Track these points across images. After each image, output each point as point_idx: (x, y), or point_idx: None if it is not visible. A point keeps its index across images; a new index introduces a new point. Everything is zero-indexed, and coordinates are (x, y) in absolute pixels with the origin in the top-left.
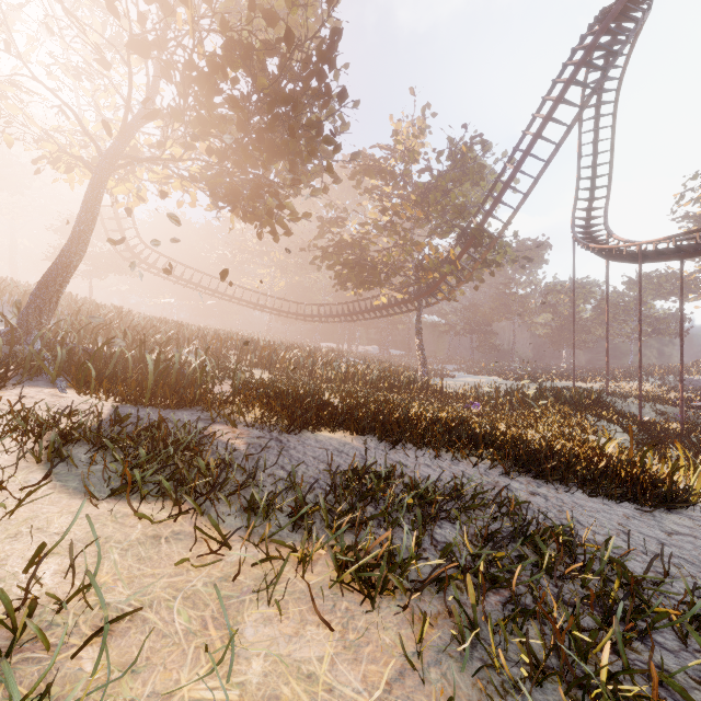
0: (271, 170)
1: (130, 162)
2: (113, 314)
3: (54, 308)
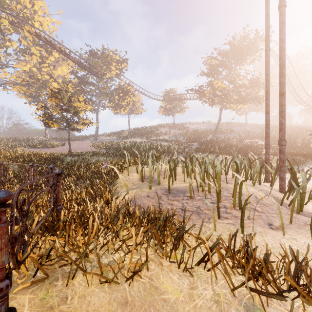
0: (253, 88)
1: (222, 108)
2: (253, 132)
3: (215, 134)
